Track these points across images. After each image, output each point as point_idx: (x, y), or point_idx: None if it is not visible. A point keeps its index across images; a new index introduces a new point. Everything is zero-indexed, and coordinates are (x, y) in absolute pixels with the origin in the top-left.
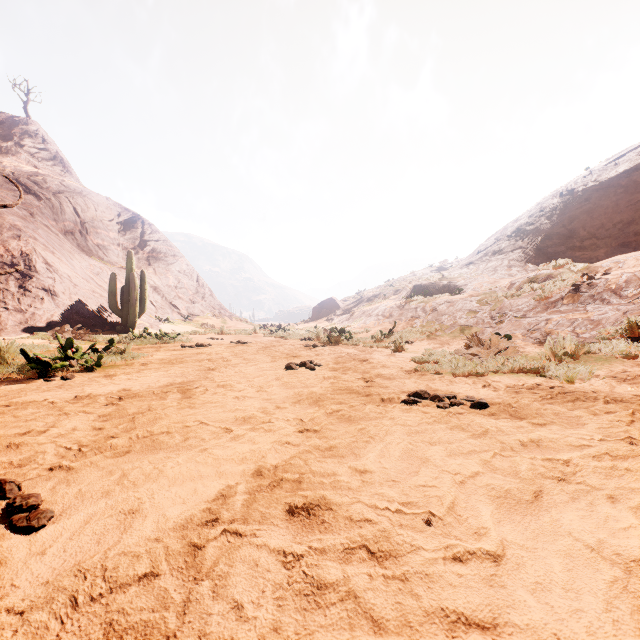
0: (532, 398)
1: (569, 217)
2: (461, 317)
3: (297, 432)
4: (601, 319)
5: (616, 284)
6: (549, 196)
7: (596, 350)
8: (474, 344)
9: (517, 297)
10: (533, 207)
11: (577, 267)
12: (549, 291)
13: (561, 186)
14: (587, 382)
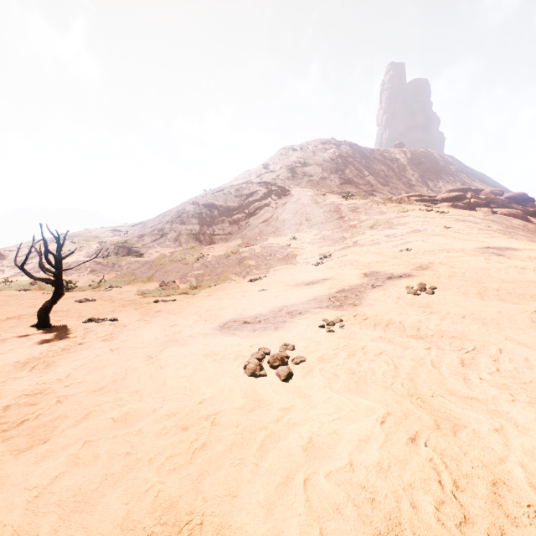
0: (186, 298)
1: (197, 218)
2: (147, 272)
3: (135, 309)
4: (205, 274)
5: (210, 260)
6: (188, 202)
7: (202, 285)
8: (164, 285)
9: (175, 262)
10: (180, 206)
11: (199, 249)
12: (188, 261)
13: (193, 198)
14: (198, 294)
